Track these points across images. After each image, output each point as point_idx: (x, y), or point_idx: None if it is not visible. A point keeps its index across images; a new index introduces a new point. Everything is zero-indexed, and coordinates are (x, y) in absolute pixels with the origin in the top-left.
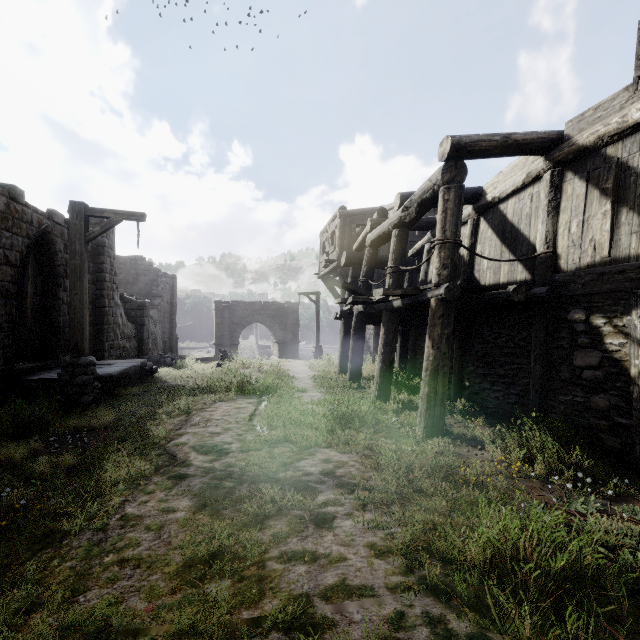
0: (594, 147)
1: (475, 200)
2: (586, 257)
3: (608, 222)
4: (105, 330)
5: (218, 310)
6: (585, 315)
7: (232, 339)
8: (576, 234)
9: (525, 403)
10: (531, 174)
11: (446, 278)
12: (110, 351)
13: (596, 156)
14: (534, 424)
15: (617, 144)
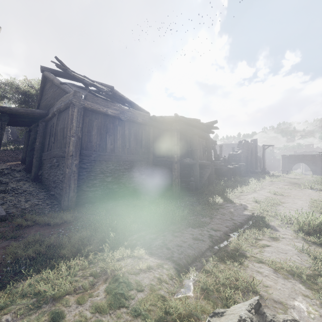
0: None
1: None
2: None
3: None
4: (257, 164)
5: (283, 158)
6: None
7: (289, 168)
8: None
9: None
10: None
11: None
12: (257, 169)
13: None
14: None
15: None
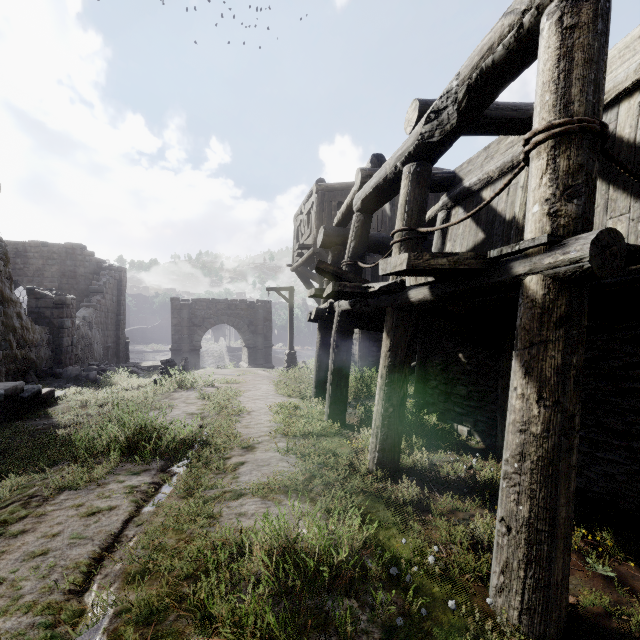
0: None
1: None
2: None
3: None
4: None
5: (175, 309)
6: None
7: (192, 343)
8: None
9: None
10: None
11: (575, 222)
12: None
13: None
14: None
15: None
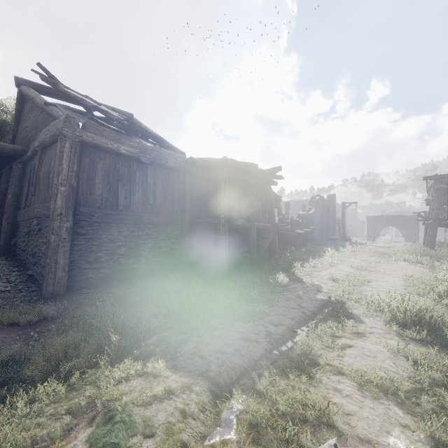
0: None
1: None
2: None
3: None
4: (335, 228)
5: (368, 220)
6: None
7: (375, 234)
8: None
9: None
10: None
11: (434, 217)
12: (335, 234)
13: None
14: None
15: None
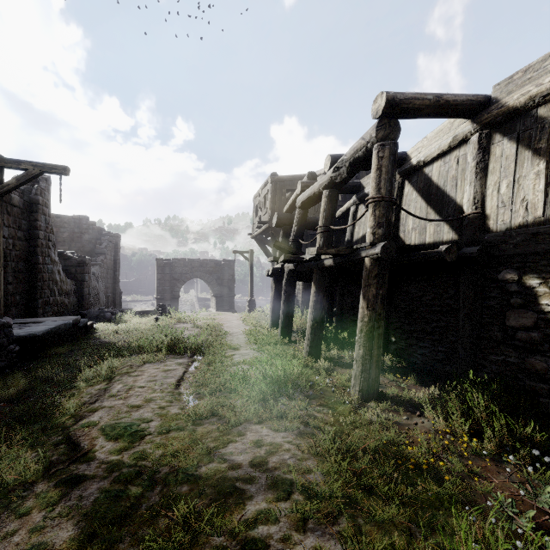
0: (525, 108)
1: (400, 164)
2: (517, 217)
3: (542, 182)
4: (39, 287)
5: (159, 267)
6: (518, 275)
7: (173, 293)
8: (506, 195)
9: (453, 361)
10: (457, 137)
11: (381, 237)
12: (45, 308)
13: (526, 117)
14: (476, 390)
15: (549, 104)
